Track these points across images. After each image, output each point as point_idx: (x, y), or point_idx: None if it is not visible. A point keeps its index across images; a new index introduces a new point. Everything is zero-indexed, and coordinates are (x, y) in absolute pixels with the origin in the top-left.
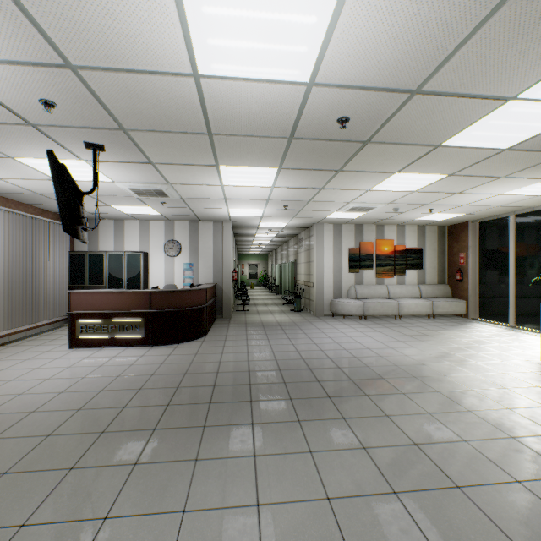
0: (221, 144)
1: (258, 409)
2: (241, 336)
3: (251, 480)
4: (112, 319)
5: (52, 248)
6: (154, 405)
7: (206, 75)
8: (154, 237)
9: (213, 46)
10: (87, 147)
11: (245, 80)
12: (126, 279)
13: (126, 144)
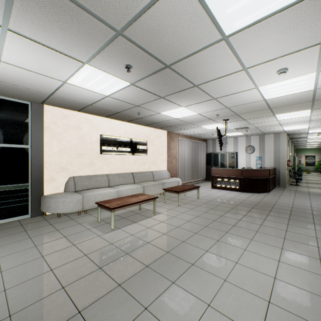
0: (275, 110)
1: (292, 216)
2: (290, 195)
3: (284, 227)
4: (225, 179)
5: (201, 152)
6: (247, 207)
7: (268, 98)
8: (240, 145)
9: (270, 94)
10: (223, 120)
11: (283, 95)
12: (227, 164)
13: (236, 117)
